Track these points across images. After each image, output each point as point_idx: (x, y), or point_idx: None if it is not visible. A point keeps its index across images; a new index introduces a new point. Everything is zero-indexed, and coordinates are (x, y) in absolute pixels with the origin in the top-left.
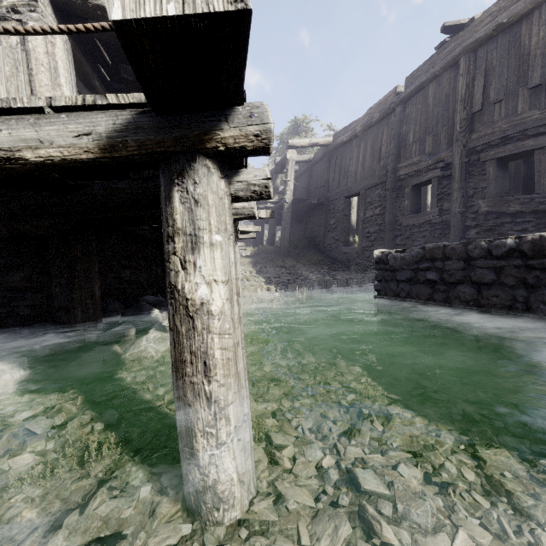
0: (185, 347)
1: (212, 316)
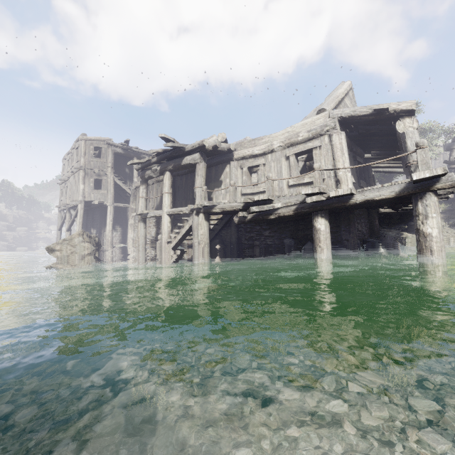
0: (423, 245)
1: (433, 237)
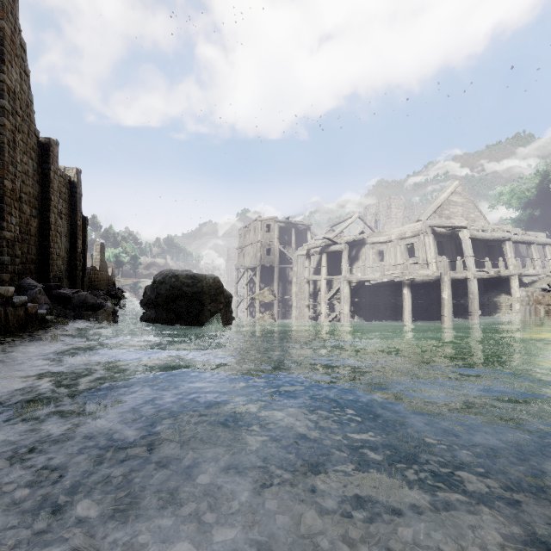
0: (442, 302)
1: (445, 299)
